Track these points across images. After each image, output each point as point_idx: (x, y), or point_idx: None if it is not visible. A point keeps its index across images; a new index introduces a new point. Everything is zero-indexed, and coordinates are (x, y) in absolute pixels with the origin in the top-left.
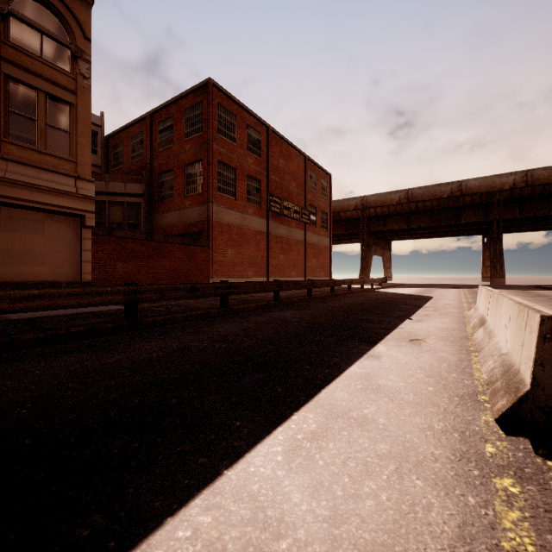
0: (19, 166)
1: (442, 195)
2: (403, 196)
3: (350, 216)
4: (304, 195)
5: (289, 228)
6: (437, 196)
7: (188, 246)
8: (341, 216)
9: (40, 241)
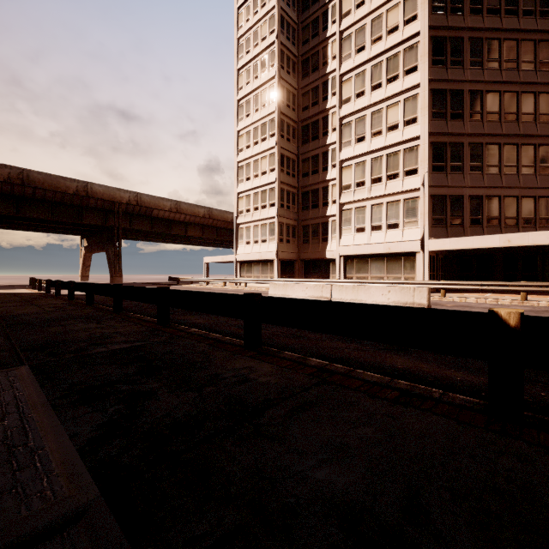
0: None
1: (67, 190)
2: (15, 174)
3: None
4: None
5: None
6: (62, 189)
7: None
8: None
9: None
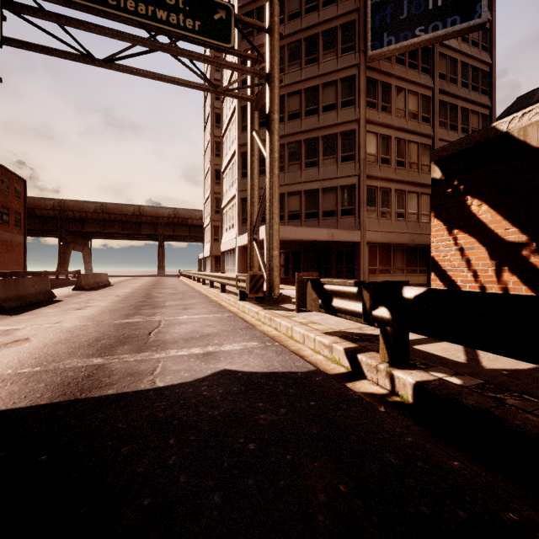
0: None
1: (128, 212)
2: (99, 207)
3: (47, 215)
4: None
5: None
6: (125, 212)
7: None
8: (37, 212)
9: None
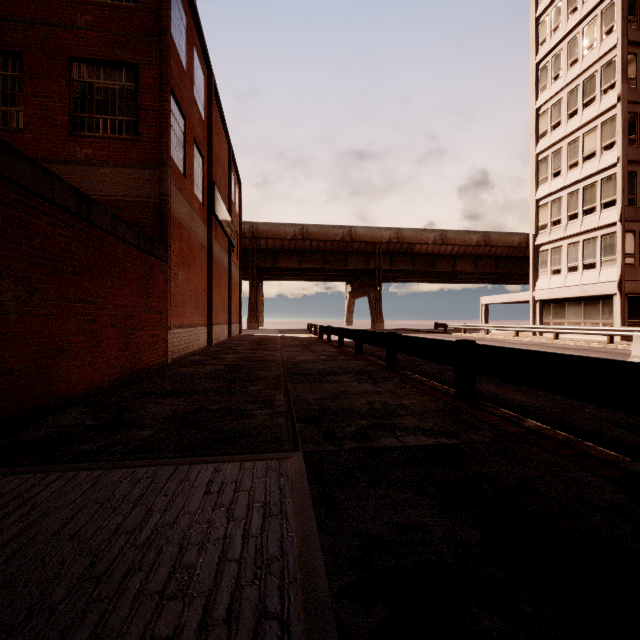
0: None
1: (335, 237)
2: (298, 231)
3: None
4: (229, 202)
5: (220, 247)
6: (331, 237)
7: (144, 253)
8: None
9: None
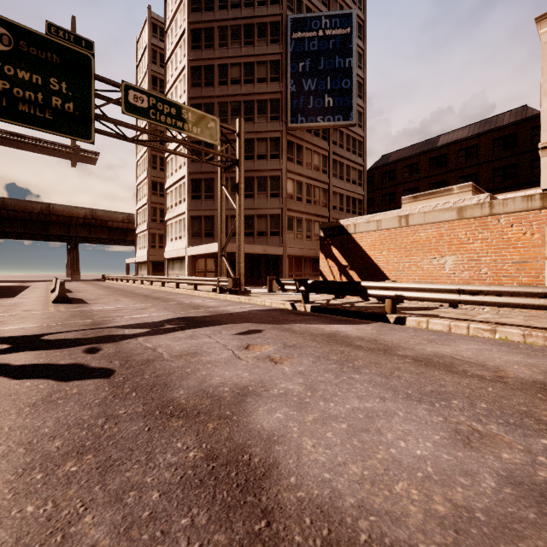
0: None
1: (33, 210)
2: None
3: None
4: None
5: None
6: (29, 210)
7: None
8: None
9: None
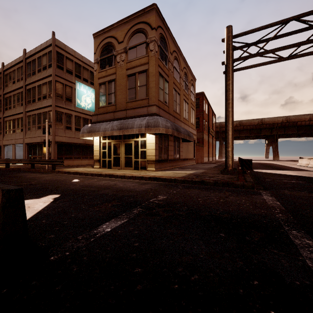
0: (192, 129)
1: (254, 123)
2: (238, 123)
3: None
4: (212, 125)
5: (210, 138)
6: (252, 124)
7: (202, 147)
8: None
9: (191, 147)
